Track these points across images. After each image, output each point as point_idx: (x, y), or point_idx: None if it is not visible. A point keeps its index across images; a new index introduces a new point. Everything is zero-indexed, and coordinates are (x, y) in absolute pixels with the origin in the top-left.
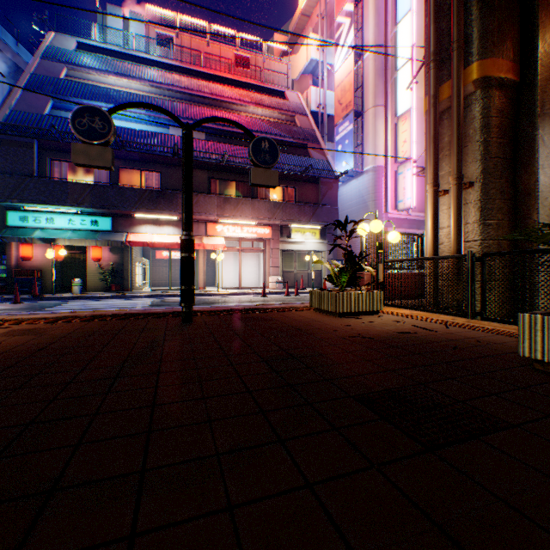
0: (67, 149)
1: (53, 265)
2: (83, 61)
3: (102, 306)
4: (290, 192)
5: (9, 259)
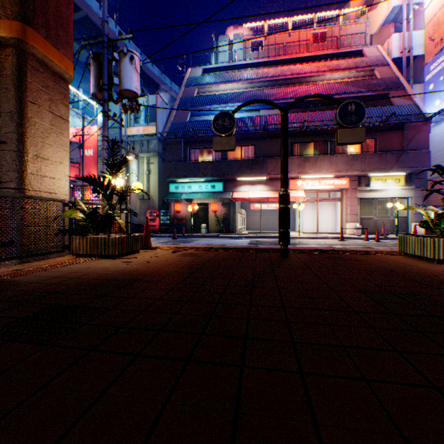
0: (198, 141)
1: (191, 216)
2: (206, 81)
3: (219, 242)
4: (368, 143)
5: (170, 212)
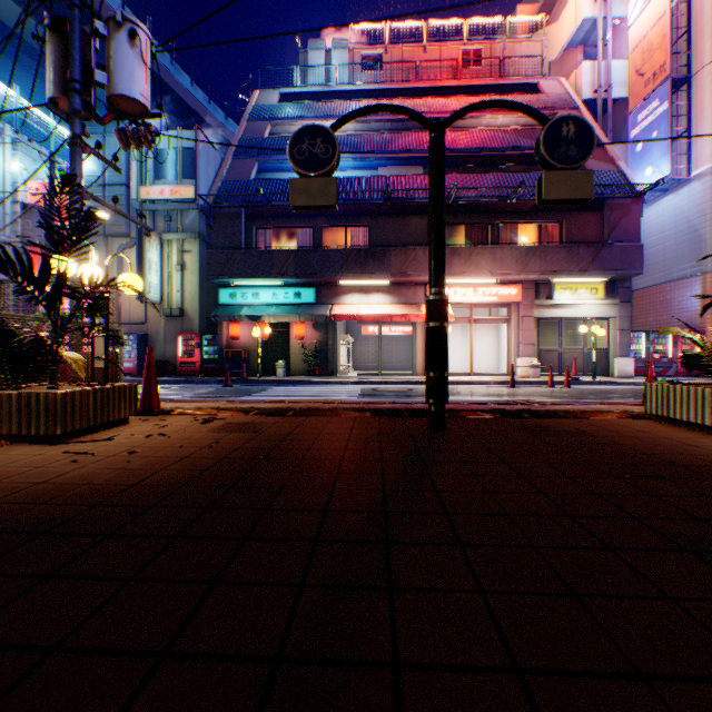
0: (271, 215)
1: (259, 345)
2: (285, 113)
3: (307, 393)
4: (549, 229)
5: (220, 340)
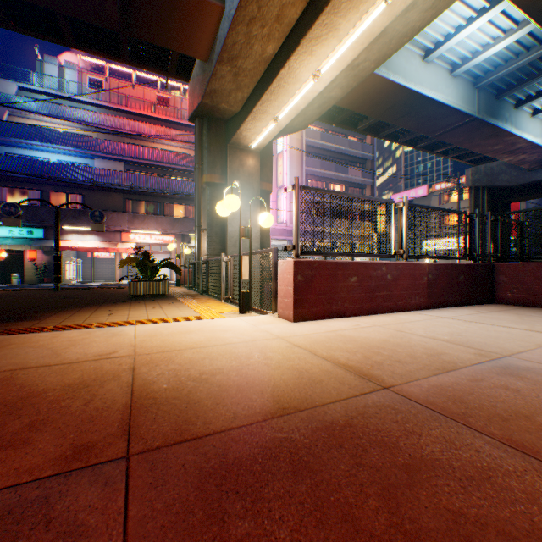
0: (8, 179)
1: None
2: (23, 105)
3: None
4: (192, 209)
5: None
